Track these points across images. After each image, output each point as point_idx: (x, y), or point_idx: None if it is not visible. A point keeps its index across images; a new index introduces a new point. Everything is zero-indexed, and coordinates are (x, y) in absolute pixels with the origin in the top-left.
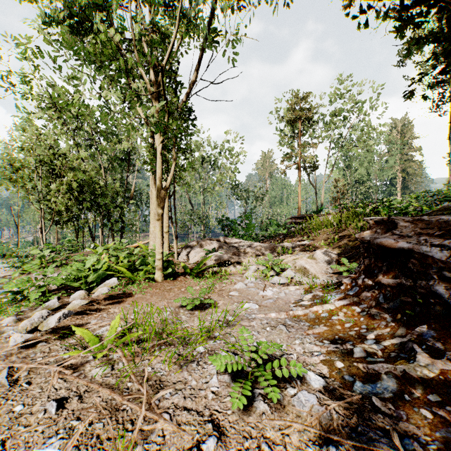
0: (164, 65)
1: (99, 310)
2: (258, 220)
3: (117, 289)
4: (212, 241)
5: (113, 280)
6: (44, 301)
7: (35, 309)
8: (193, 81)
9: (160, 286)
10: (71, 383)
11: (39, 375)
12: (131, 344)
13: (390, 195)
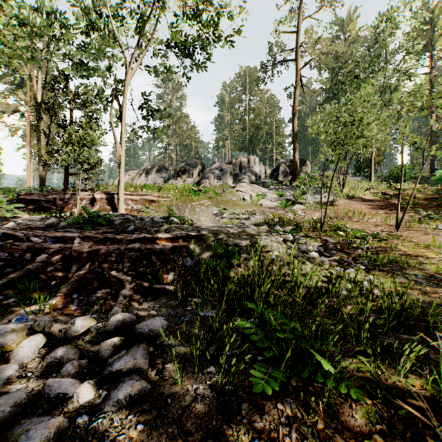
0: None
1: None
2: None
3: None
4: None
5: None
6: None
7: None
8: None
9: None
10: None
11: None
12: None
13: None
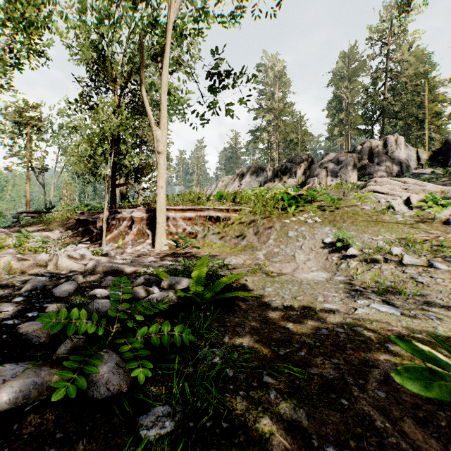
0: None
1: None
2: None
3: None
4: None
5: None
6: None
7: None
8: None
9: None
10: None
11: None
12: None
13: None
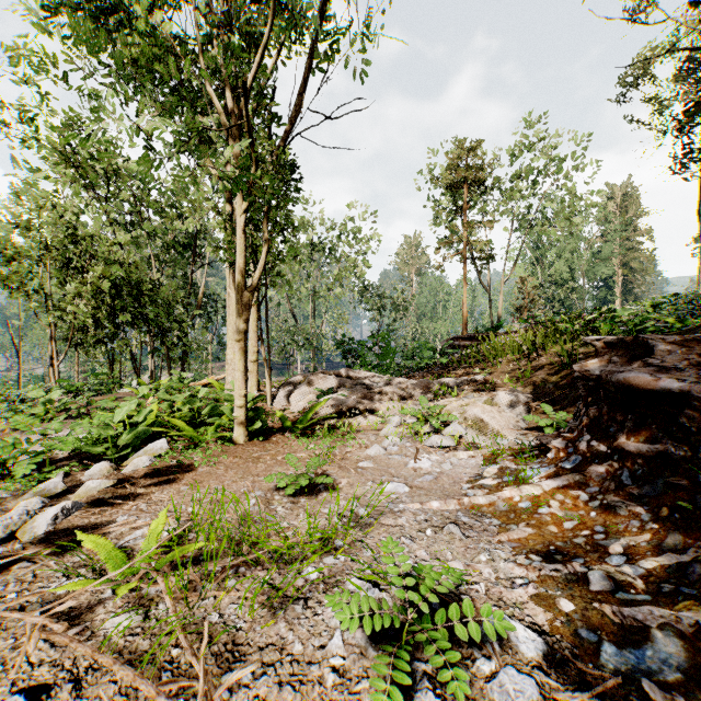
0: (249, 82)
1: (133, 496)
2: (399, 343)
3: (168, 457)
4: (328, 375)
5: (161, 443)
6: (40, 480)
7: (23, 494)
8: (297, 116)
9: (241, 452)
10: (63, 651)
11: (6, 632)
12: (185, 563)
13: (603, 303)
